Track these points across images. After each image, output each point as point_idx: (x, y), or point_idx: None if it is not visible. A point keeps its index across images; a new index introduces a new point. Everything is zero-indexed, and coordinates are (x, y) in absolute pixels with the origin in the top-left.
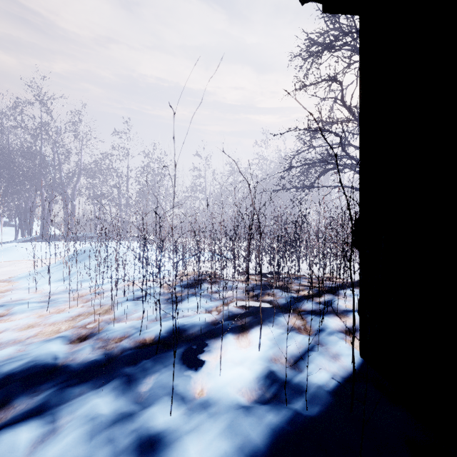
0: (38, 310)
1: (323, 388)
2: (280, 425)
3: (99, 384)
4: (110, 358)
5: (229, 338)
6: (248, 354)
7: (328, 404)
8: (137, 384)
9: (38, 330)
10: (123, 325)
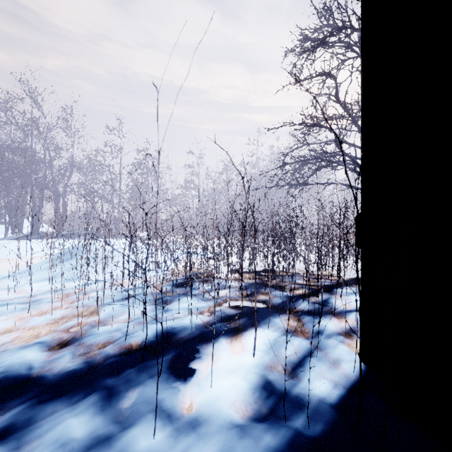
0: (19, 313)
1: (325, 402)
2: (279, 450)
3: (76, 399)
4: (91, 367)
5: (222, 343)
6: (242, 361)
7: (331, 422)
8: (118, 399)
9: (15, 335)
10: (108, 329)
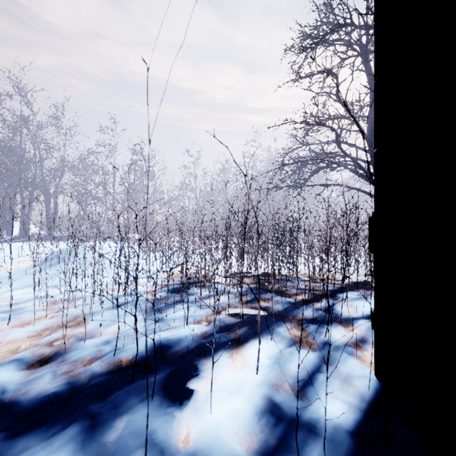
0: None
1: (341, 429)
2: None
3: (52, 432)
4: (73, 389)
5: (221, 357)
6: (245, 380)
7: None
8: (103, 430)
9: None
10: (96, 342)
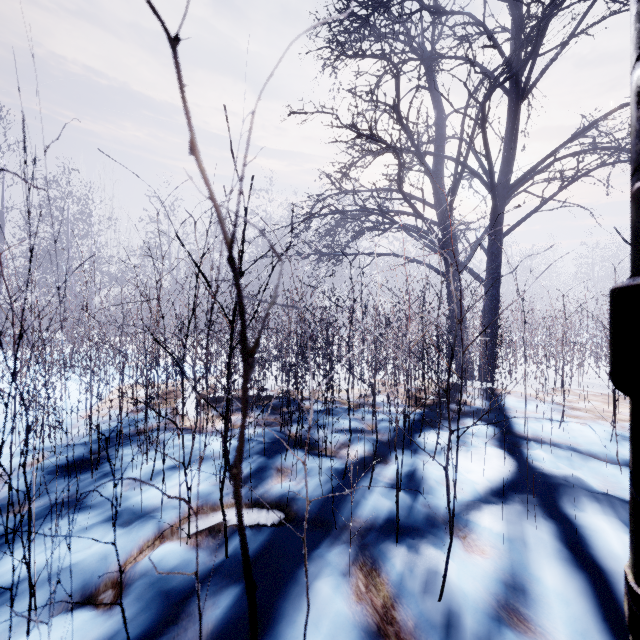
0: None
1: None
2: None
3: None
4: None
5: None
6: None
7: None
8: None
9: None
10: None
